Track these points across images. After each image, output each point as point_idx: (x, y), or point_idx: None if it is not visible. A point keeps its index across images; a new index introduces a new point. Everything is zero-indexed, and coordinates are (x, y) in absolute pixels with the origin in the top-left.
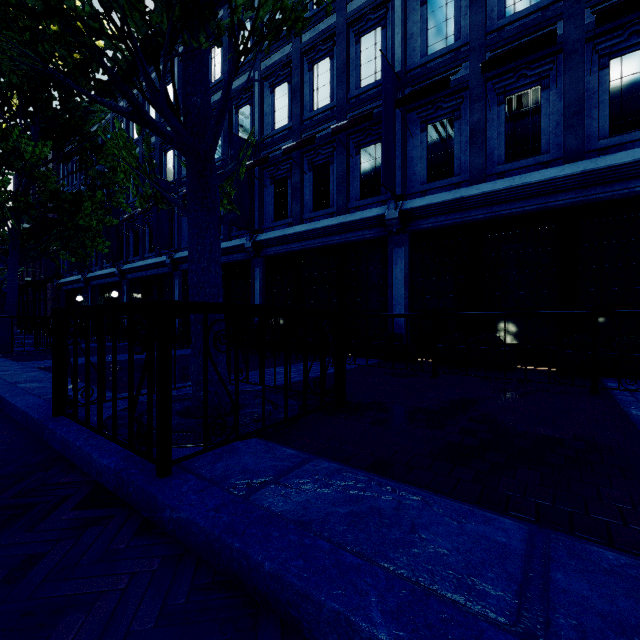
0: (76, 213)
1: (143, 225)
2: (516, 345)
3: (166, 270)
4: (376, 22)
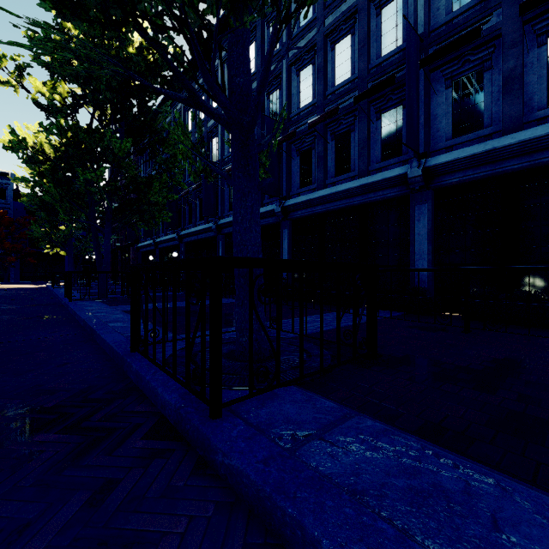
0: (148, 192)
1: (195, 199)
2: None
3: (212, 234)
4: None
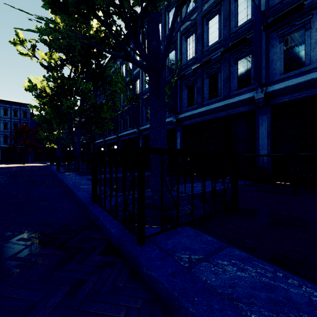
0: (101, 112)
1: (126, 115)
2: None
3: (136, 135)
4: None
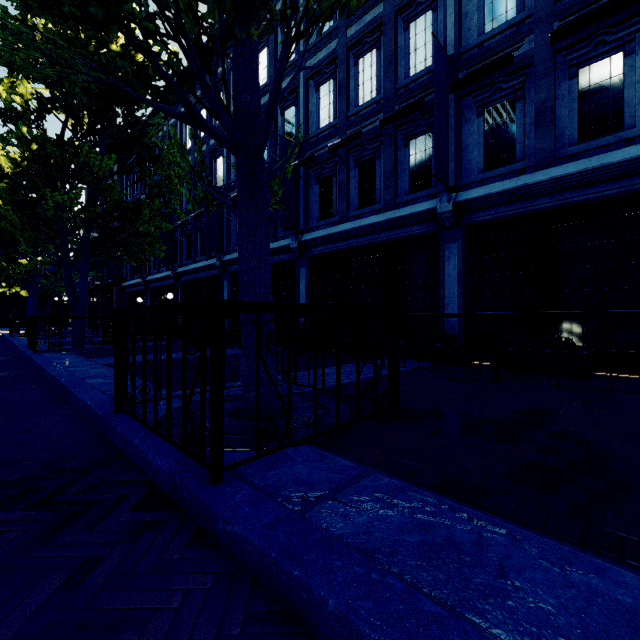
0: (136, 220)
1: (195, 230)
2: (592, 348)
3: (216, 272)
4: (426, 5)
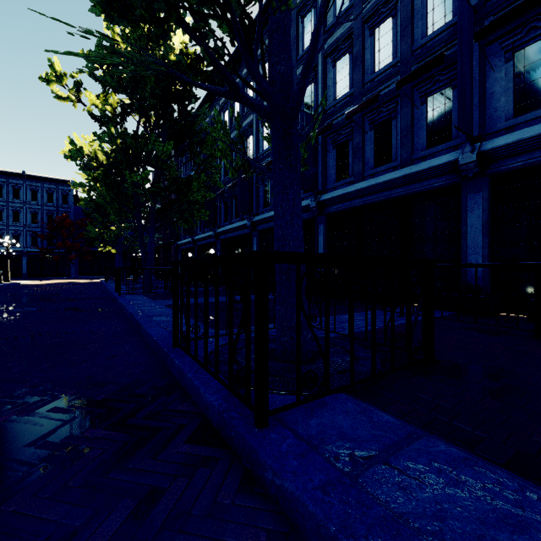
0: (188, 192)
1: (231, 197)
2: None
3: (247, 231)
4: None
